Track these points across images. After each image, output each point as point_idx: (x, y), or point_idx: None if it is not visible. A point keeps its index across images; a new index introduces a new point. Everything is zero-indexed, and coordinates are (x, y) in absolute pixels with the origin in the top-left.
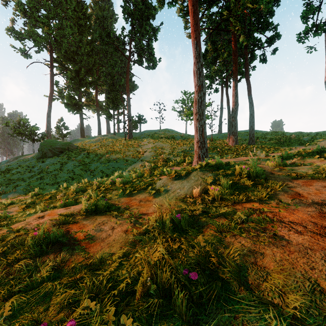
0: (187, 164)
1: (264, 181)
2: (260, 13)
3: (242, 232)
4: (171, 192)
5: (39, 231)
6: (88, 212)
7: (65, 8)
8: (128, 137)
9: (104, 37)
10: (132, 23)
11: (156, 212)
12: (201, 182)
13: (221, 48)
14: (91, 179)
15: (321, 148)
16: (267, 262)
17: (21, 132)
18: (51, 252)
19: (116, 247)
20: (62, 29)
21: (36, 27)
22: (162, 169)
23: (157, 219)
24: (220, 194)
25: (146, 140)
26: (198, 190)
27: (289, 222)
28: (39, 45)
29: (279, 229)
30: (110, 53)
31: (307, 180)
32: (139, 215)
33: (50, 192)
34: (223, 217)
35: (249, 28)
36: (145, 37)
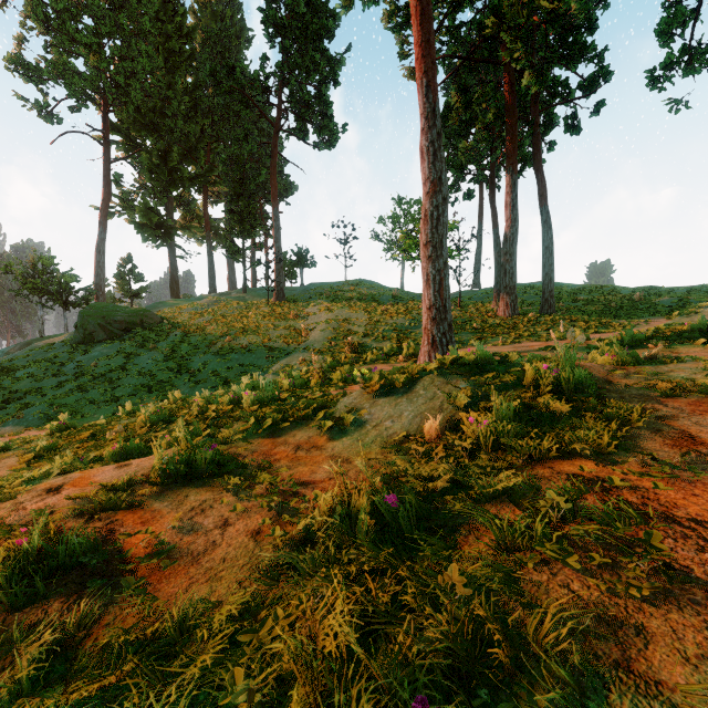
0: (405, 357)
1: (598, 401)
2: (566, 24)
3: (568, 550)
4: (372, 426)
5: (30, 536)
6: (170, 477)
7: (138, 15)
8: (275, 298)
9: (223, 77)
10: (284, 46)
11: (333, 478)
12: (442, 402)
13: (481, 100)
14: (192, 390)
15: (707, 323)
16: (661, 661)
17: (39, 286)
18: (56, 596)
19: (227, 583)
20: (129, 59)
21: (72, 56)
22: (350, 370)
23: (335, 506)
24: (492, 436)
25: (316, 304)
26: (436, 424)
27: (692, 523)
28: (79, 93)
29: (672, 546)
30: (235, 113)
31: (698, 399)
32: (292, 487)
33: (94, 423)
34: (506, 500)
35: (542, 55)
36: (312, 78)
